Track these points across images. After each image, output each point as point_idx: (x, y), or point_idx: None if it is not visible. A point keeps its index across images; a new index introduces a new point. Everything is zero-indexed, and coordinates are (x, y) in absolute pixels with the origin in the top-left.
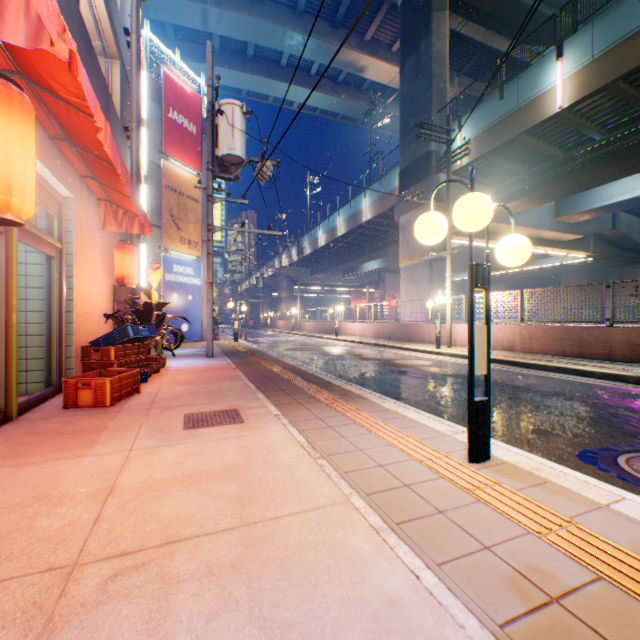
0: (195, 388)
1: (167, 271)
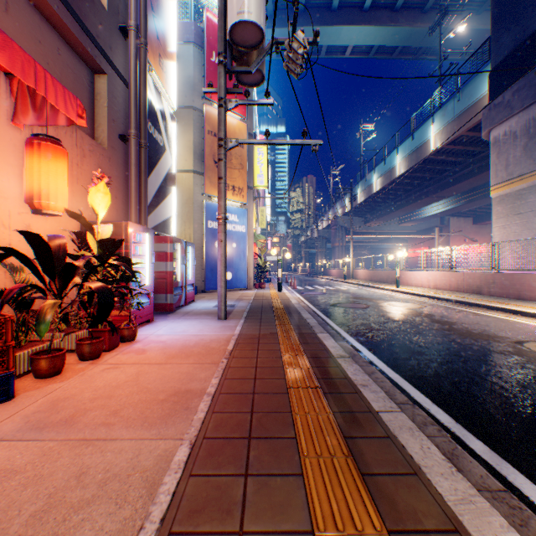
0: (3, 477)
1: (209, 218)
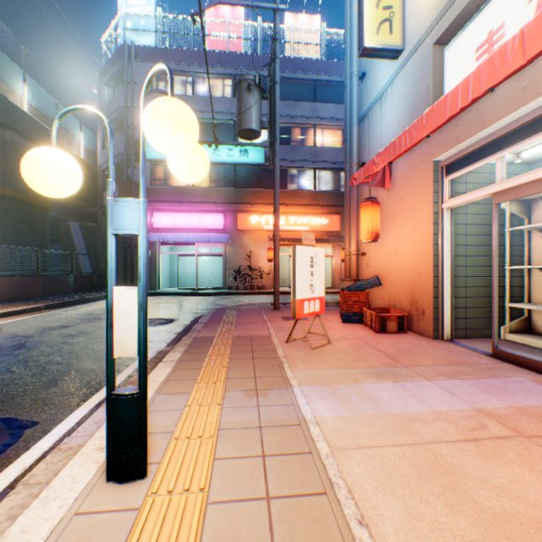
0: None
1: None
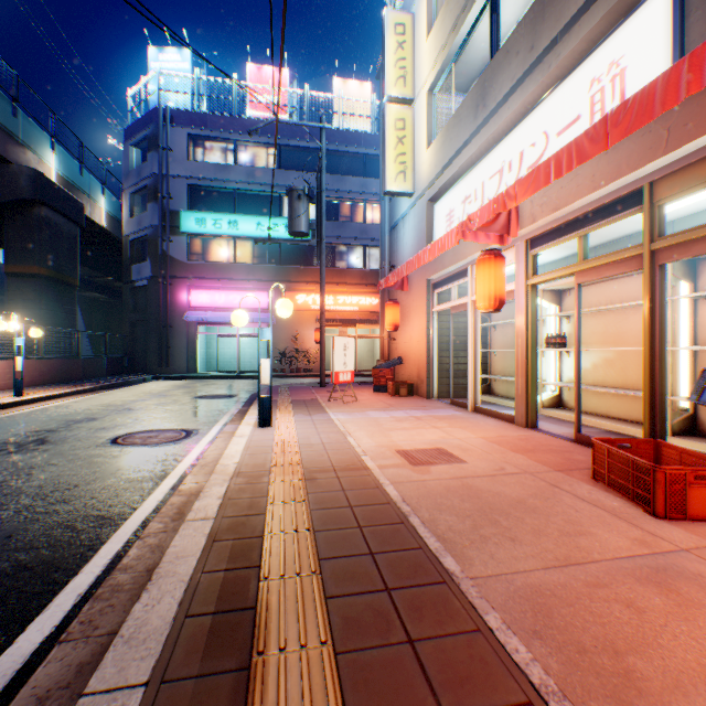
0: (563, 529)
1: None
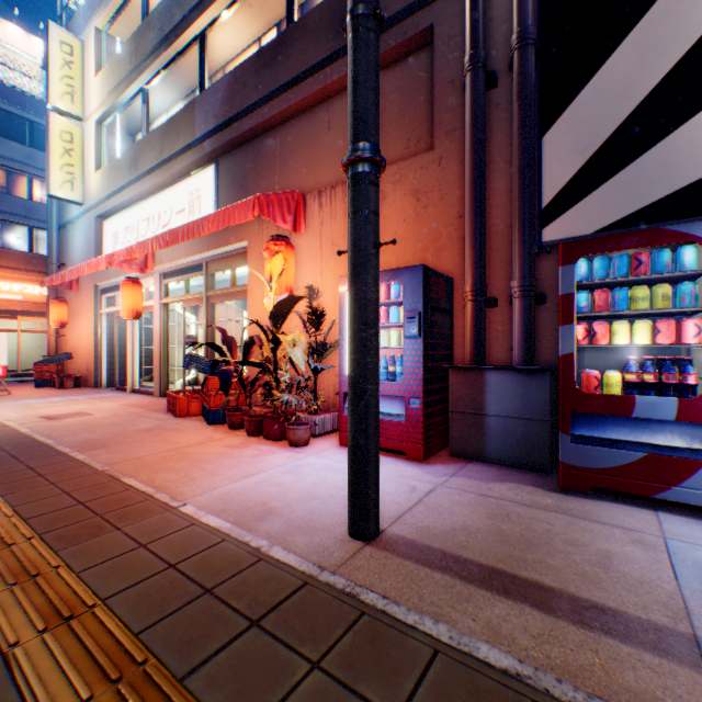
0: (126, 426)
1: None
